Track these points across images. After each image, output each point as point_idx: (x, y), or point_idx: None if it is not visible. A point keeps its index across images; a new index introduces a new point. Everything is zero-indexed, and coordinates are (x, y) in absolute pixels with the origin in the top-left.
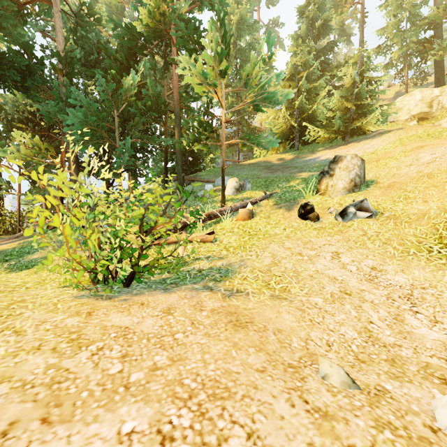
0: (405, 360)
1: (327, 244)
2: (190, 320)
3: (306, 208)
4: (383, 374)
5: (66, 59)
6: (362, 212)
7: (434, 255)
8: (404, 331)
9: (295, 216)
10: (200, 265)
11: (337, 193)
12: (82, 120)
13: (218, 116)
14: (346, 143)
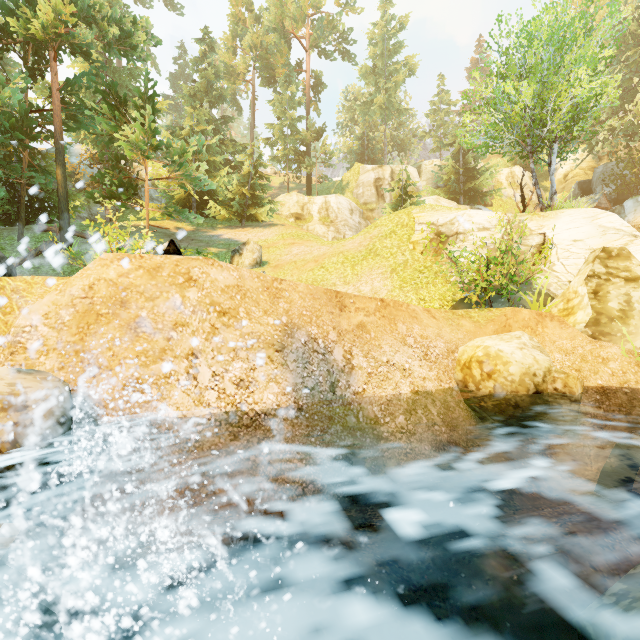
0: None
1: None
2: None
3: None
4: None
5: None
6: None
7: None
8: None
9: None
10: None
11: (246, 267)
12: None
13: (139, 179)
14: (243, 226)
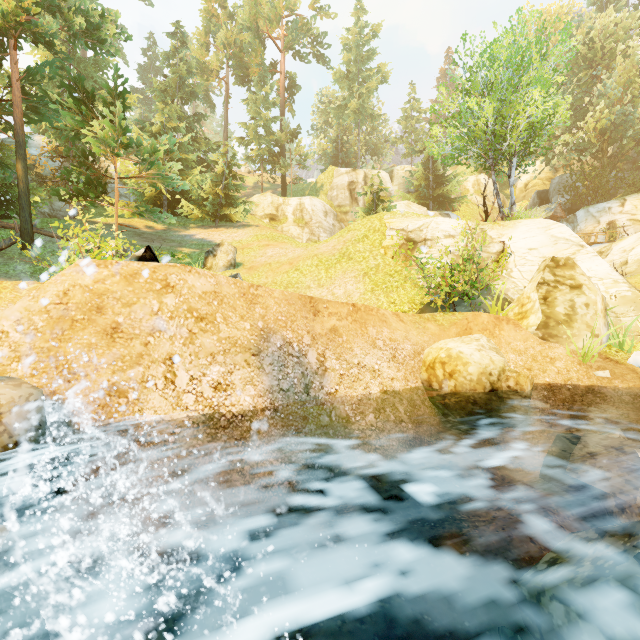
0: None
1: None
2: None
3: None
4: None
5: None
6: None
7: None
8: None
9: None
10: None
11: (220, 268)
12: None
13: (108, 177)
14: (216, 226)
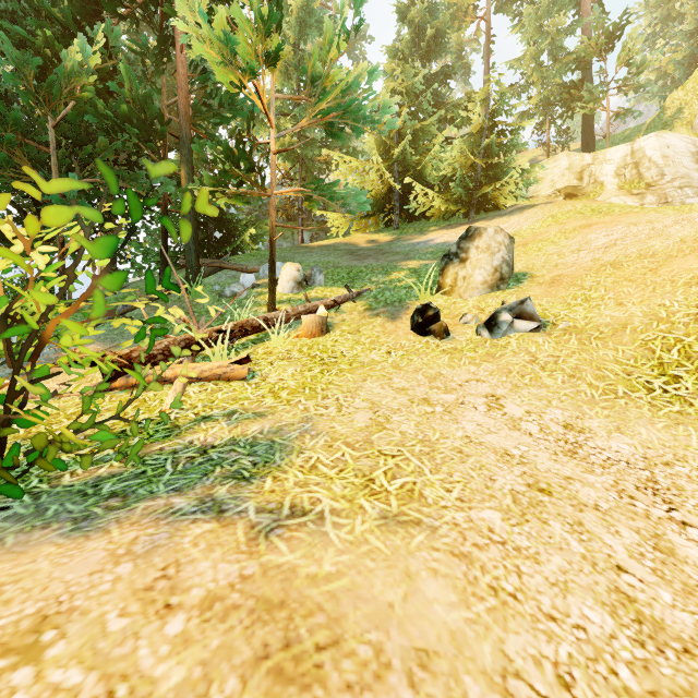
0: None
1: (474, 380)
2: (104, 679)
3: (426, 314)
4: None
5: None
6: (524, 321)
7: (659, 396)
8: (692, 584)
9: (406, 329)
10: (209, 433)
11: (473, 290)
12: None
13: (264, 142)
14: (470, 221)
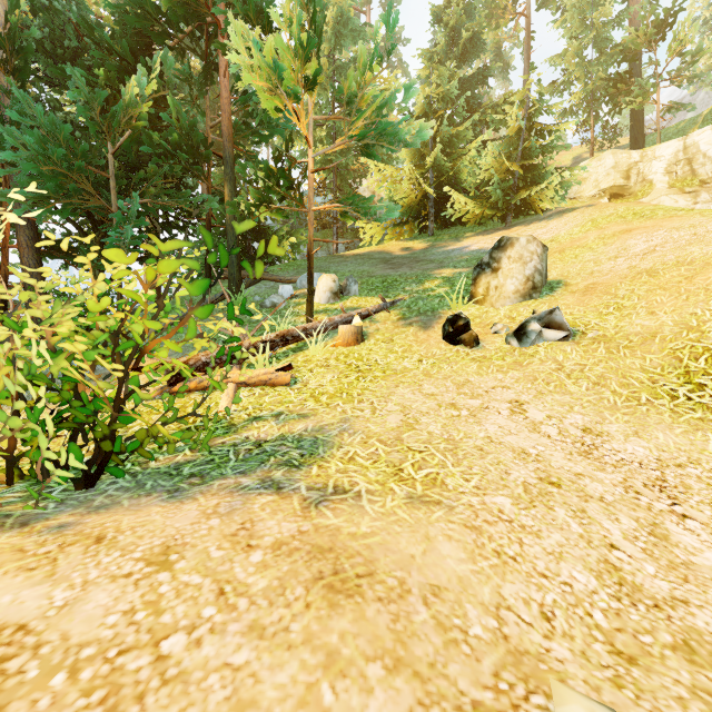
0: (711, 643)
1: (500, 387)
2: (215, 582)
3: (456, 323)
4: (690, 698)
5: (11, 42)
6: (553, 331)
7: (682, 403)
8: (677, 562)
9: (437, 338)
10: (261, 430)
11: (505, 299)
12: (36, 152)
13: (302, 161)
14: (507, 226)
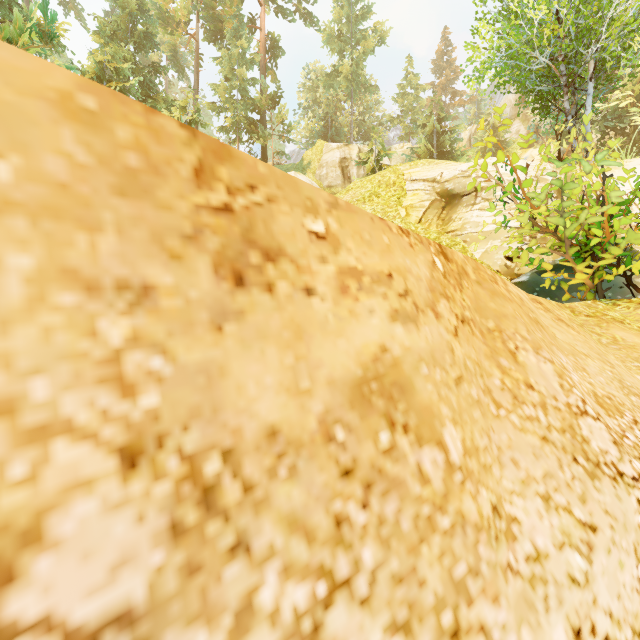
0: None
1: None
2: None
3: None
4: None
5: None
6: None
7: None
8: None
9: None
10: None
11: None
12: None
13: None
14: None
